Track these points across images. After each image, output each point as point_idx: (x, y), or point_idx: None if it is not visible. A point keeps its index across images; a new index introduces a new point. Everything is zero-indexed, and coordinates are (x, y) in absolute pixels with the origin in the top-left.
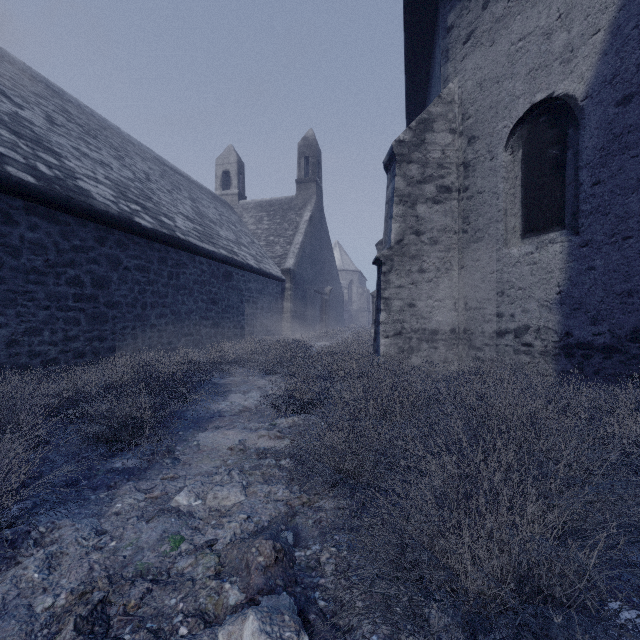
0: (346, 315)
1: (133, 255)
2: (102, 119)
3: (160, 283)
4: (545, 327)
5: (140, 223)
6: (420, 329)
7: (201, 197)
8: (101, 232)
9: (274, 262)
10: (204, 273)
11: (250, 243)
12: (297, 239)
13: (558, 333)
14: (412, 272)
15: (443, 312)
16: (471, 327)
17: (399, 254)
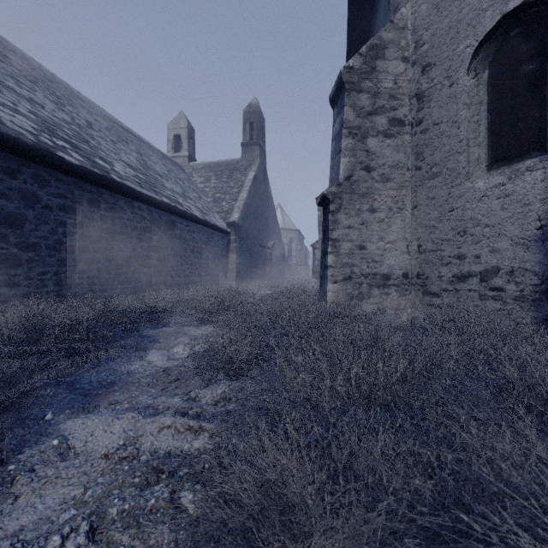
0: (287, 268)
1: (56, 193)
2: (50, 74)
3: (91, 226)
4: (521, 268)
5: (63, 157)
6: (371, 273)
7: (150, 154)
8: (11, 163)
9: (220, 216)
10: (144, 220)
11: (197, 198)
12: (242, 195)
13: (539, 275)
14: (362, 211)
15: (395, 255)
16: (426, 271)
17: (348, 191)
